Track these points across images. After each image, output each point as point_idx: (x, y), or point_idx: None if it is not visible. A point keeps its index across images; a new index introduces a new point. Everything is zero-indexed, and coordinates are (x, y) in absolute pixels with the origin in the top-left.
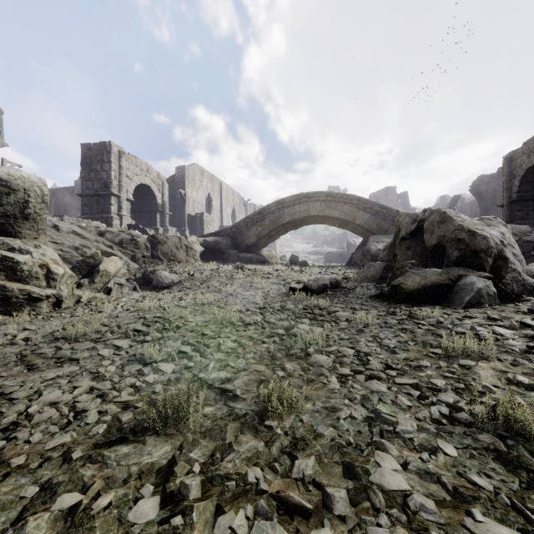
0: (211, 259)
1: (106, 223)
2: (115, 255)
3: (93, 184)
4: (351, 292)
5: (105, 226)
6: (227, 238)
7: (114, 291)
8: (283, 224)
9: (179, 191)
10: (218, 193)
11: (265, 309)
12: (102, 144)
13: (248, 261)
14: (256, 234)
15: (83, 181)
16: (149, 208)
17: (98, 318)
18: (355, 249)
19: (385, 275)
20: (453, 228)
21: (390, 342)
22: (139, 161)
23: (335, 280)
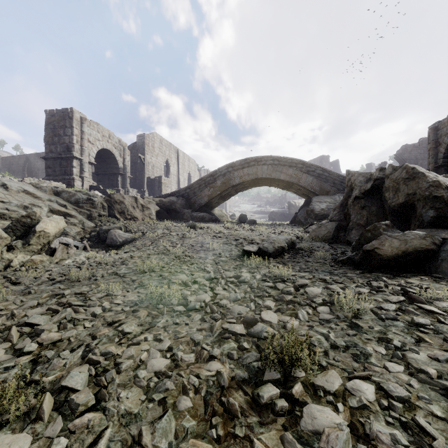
0: (166, 218)
1: (68, 184)
2: (69, 214)
3: (56, 148)
4: (310, 255)
5: (65, 186)
6: (181, 198)
7: (59, 252)
8: (233, 186)
9: (139, 156)
10: (175, 160)
11: (216, 279)
12: (64, 111)
13: (201, 220)
14: (208, 195)
15: (46, 145)
16: (111, 171)
17: (3, 295)
18: (295, 209)
19: (337, 235)
20: (427, 184)
21: (420, 359)
22: (101, 128)
23: (291, 241)
